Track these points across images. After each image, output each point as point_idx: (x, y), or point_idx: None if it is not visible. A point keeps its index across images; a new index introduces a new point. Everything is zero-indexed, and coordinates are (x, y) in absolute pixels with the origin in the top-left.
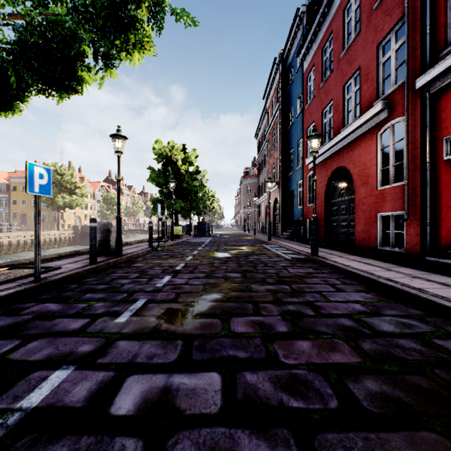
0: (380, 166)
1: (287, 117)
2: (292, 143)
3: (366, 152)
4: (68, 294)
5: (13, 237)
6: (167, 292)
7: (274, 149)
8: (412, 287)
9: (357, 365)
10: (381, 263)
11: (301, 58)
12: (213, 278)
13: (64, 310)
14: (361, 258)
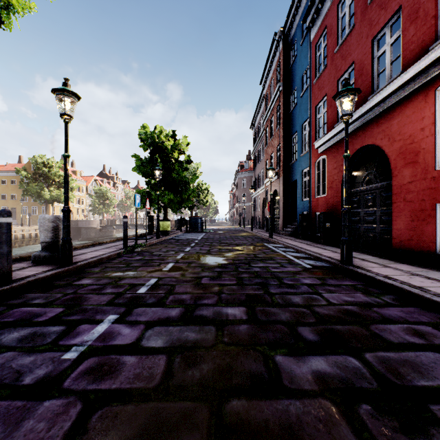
0: None
1: (289, 99)
2: (294, 127)
3: (414, 119)
4: None
5: None
6: (67, 393)
7: (273, 136)
8: None
9: None
10: None
11: (308, 25)
12: (194, 324)
13: None
14: (421, 270)
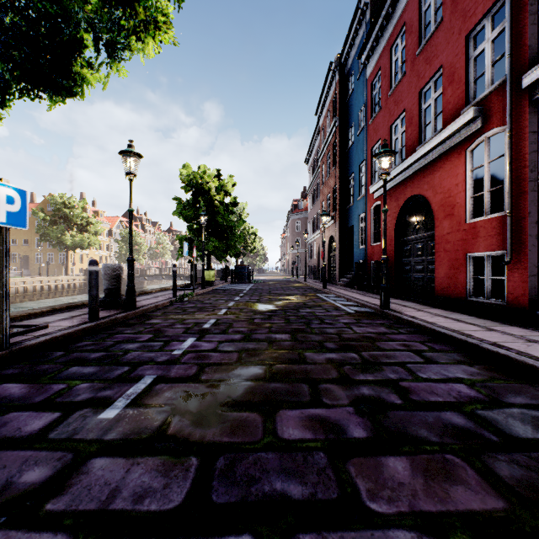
0: (470, 193)
1: (346, 135)
2: (351, 167)
3: (451, 175)
4: (45, 367)
5: (11, 284)
6: (186, 363)
7: (329, 175)
8: (535, 358)
9: (502, 517)
10: (476, 320)
11: (363, 61)
12: (252, 342)
13: (29, 395)
14: (447, 313)
